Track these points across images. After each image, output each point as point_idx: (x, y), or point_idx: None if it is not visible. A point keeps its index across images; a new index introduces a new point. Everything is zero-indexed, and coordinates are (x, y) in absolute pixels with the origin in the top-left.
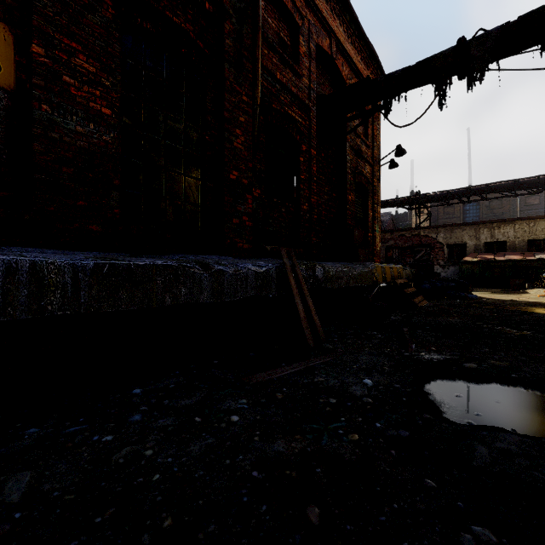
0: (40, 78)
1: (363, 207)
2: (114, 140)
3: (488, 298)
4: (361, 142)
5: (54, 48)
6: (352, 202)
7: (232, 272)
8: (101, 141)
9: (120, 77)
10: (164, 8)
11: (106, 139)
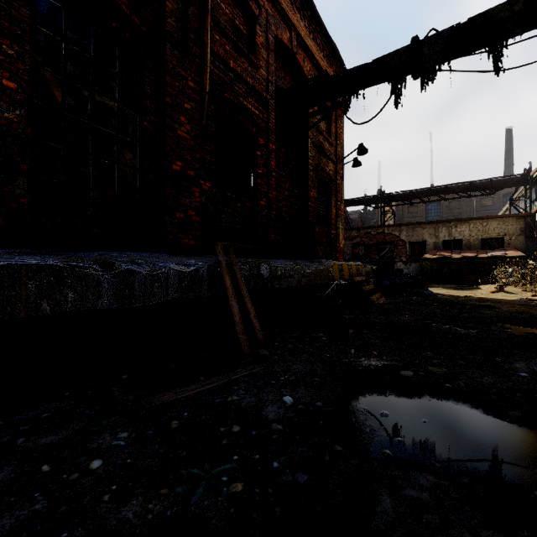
0: None
1: (326, 204)
2: (21, 119)
3: (443, 294)
4: (324, 139)
5: None
6: (314, 199)
7: (147, 272)
8: (2, 119)
9: (29, 46)
10: None
11: (8, 116)
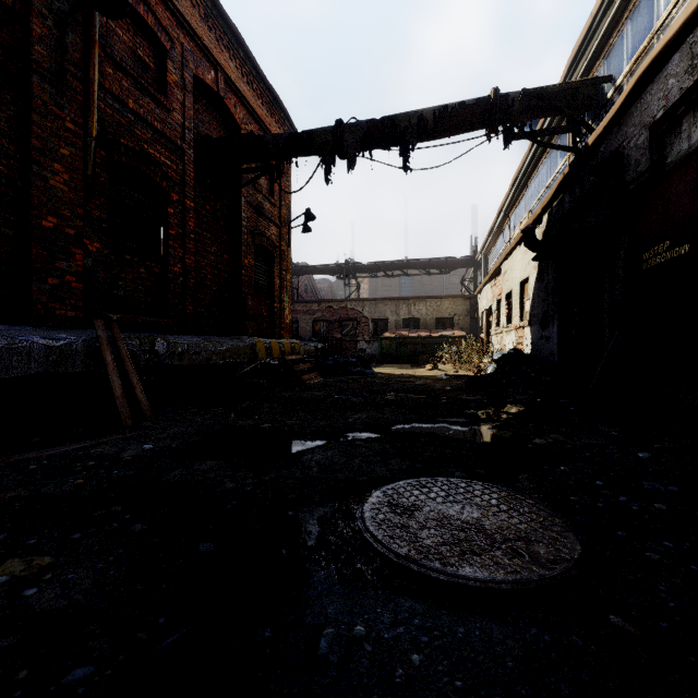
0: None
1: (268, 273)
2: None
3: (384, 373)
4: (264, 199)
5: None
6: (250, 266)
7: (4, 345)
8: None
9: None
10: None
11: None
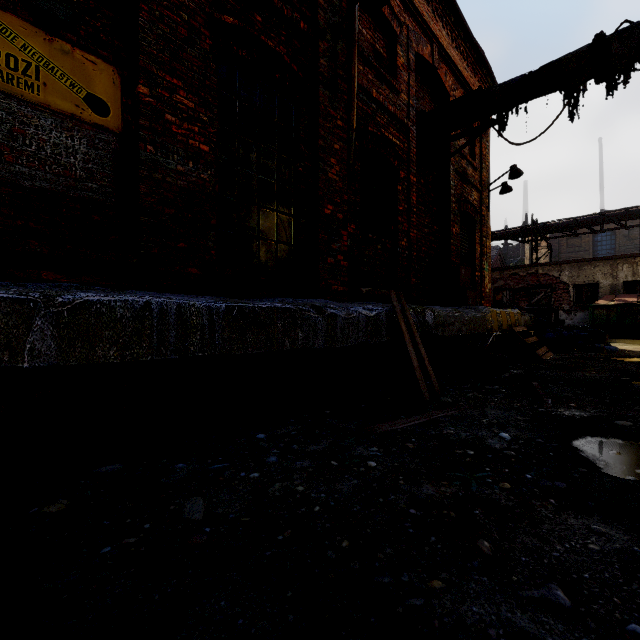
0: (145, 119)
1: (469, 241)
2: (211, 178)
3: (631, 350)
4: (467, 164)
5: (158, 86)
6: (456, 235)
7: (344, 315)
8: (199, 180)
9: (217, 110)
10: (259, 33)
11: (203, 177)
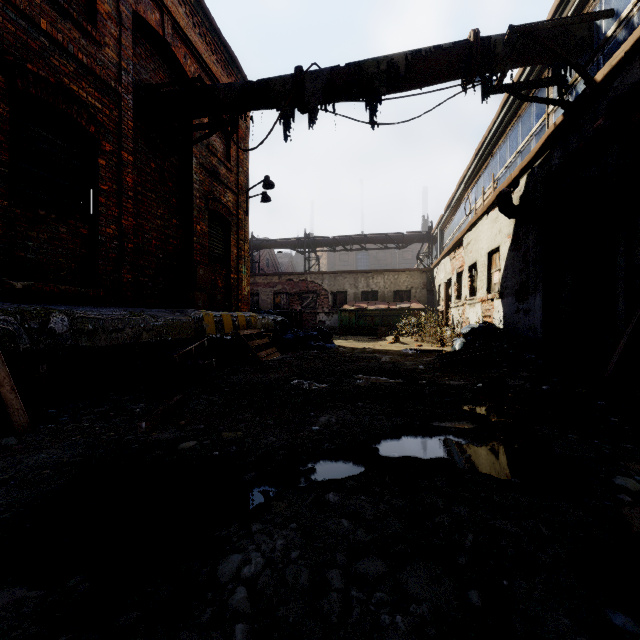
0: None
1: (224, 242)
2: None
3: (346, 347)
4: (219, 163)
5: None
6: (203, 233)
7: None
8: None
9: None
10: None
11: None
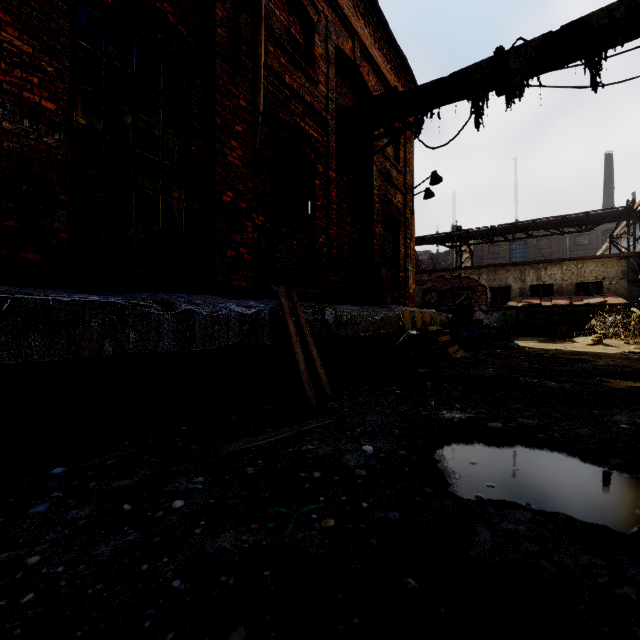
0: None
1: (393, 242)
2: (60, 144)
3: (531, 347)
4: (391, 166)
5: None
6: (380, 235)
7: (207, 313)
8: (41, 144)
9: (69, 62)
10: None
11: (47, 141)
